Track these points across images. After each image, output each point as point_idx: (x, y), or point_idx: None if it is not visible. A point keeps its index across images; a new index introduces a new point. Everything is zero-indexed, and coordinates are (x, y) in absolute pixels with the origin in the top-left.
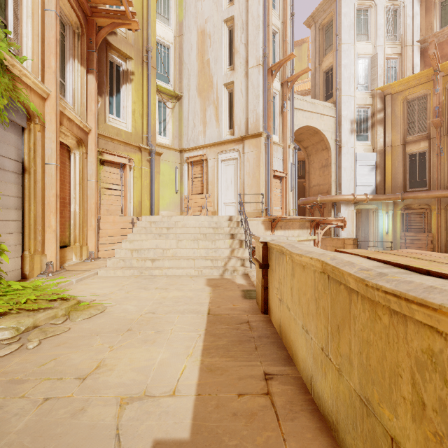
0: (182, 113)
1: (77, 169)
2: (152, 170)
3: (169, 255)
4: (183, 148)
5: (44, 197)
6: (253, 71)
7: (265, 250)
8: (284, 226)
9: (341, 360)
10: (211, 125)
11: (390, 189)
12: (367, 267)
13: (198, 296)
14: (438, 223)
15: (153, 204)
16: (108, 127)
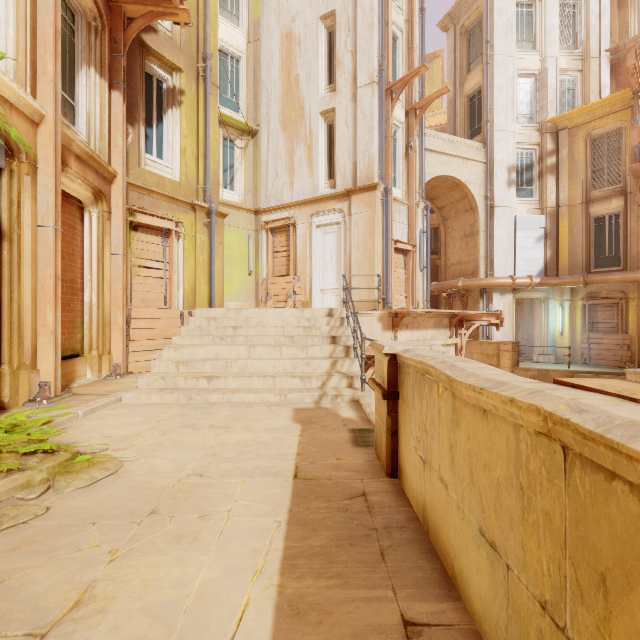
0: (258, 156)
1: (94, 236)
2: (211, 239)
3: (236, 369)
4: (260, 207)
5: (36, 278)
6: (364, 92)
7: (393, 368)
8: (411, 324)
9: None
10: (301, 174)
11: (567, 269)
12: None
13: (279, 441)
14: (639, 319)
15: (213, 290)
16: (144, 172)
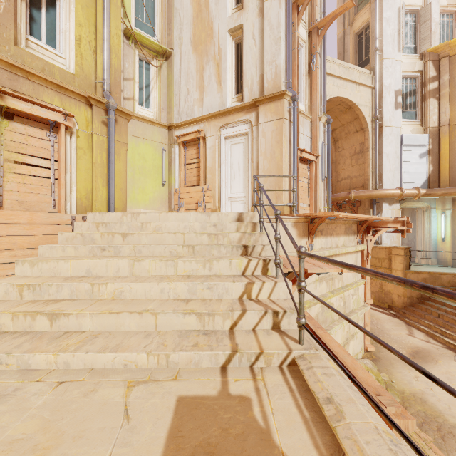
0: (171, 77)
1: None
2: (109, 137)
3: (106, 295)
4: (173, 122)
5: None
6: (271, 4)
7: None
8: (325, 230)
9: None
10: (210, 90)
11: (448, 181)
12: None
13: None
14: None
15: (112, 193)
16: (23, 53)
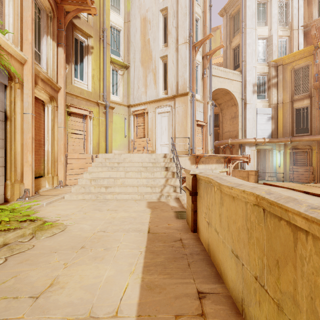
0: (129, 79)
1: (49, 118)
2: (106, 120)
3: (119, 183)
4: (130, 104)
5: (22, 139)
6: (182, 47)
7: (194, 181)
8: (205, 161)
9: (282, 296)
10: (150, 87)
11: (282, 134)
12: (318, 204)
13: (140, 216)
14: (317, 159)
15: (108, 145)
16: (74, 87)
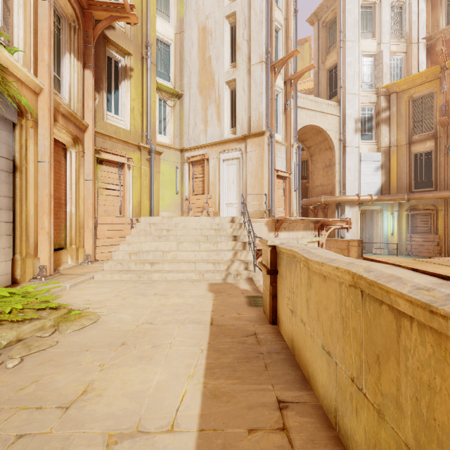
0: (183, 112)
1: (73, 168)
2: (151, 169)
3: (169, 258)
4: (184, 147)
5: (37, 197)
6: (256, 68)
7: (273, 255)
8: (288, 227)
9: (384, 400)
10: (212, 124)
11: (396, 189)
12: (425, 284)
13: (200, 303)
14: (445, 224)
15: (153, 204)
16: (106, 124)
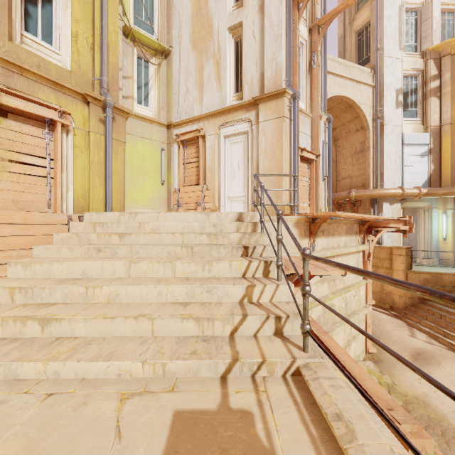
0: (170, 75)
1: None
2: (107, 136)
3: (101, 299)
4: (172, 121)
5: None
6: (272, 1)
7: None
8: (327, 230)
9: None
10: (209, 88)
11: (450, 181)
12: None
13: None
14: None
15: (109, 193)
16: (18, 49)
